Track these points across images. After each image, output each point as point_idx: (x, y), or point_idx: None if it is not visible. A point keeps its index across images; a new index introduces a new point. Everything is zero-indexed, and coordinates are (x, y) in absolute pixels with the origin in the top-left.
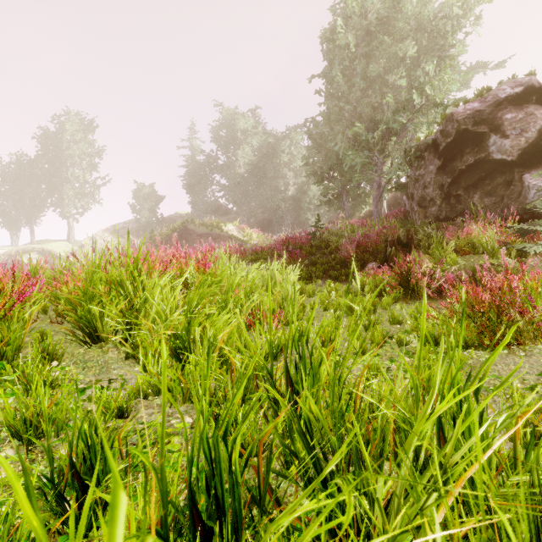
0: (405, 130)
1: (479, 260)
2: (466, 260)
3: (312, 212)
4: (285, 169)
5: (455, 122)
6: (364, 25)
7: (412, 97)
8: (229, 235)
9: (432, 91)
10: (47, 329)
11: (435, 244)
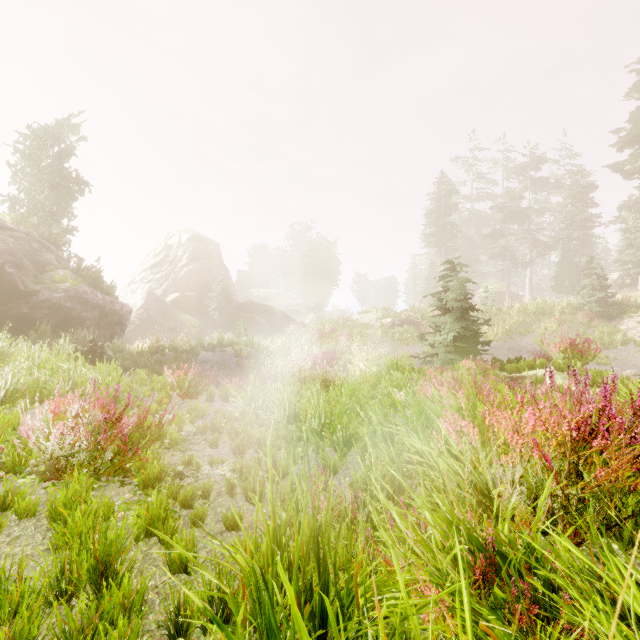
0: None
1: None
2: None
3: None
4: None
5: None
6: None
7: None
8: None
9: None
10: None
11: None
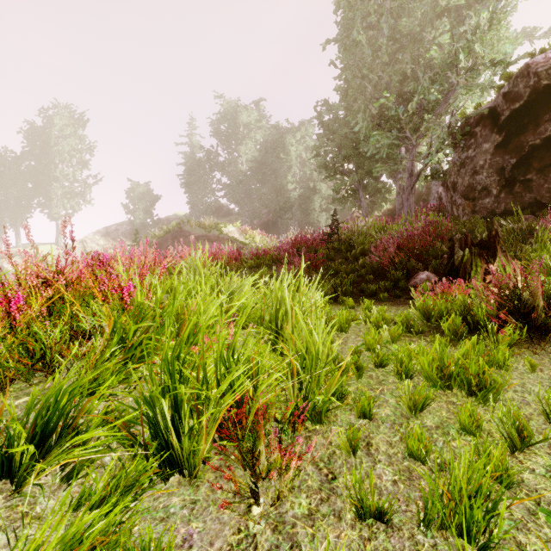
0: (444, 104)
1: None
2: None
3: (321, 213)
4: (292, 166)
5: (531, 76)
6: None
7: (456, 59)
8: (230, 238)
9: (482, 51)
10: None
11: (539, 244)
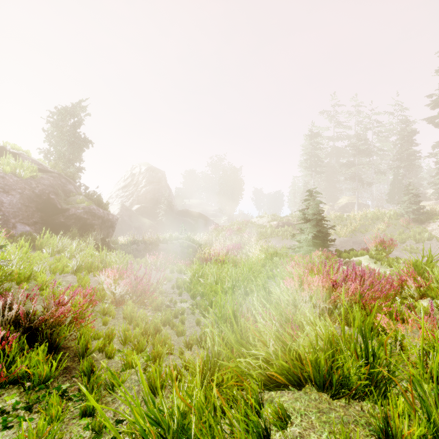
0: None
1: None
2: None
3: None
4: None
5: None
6: None
7: None
8: None
9: None
10: None
11: None
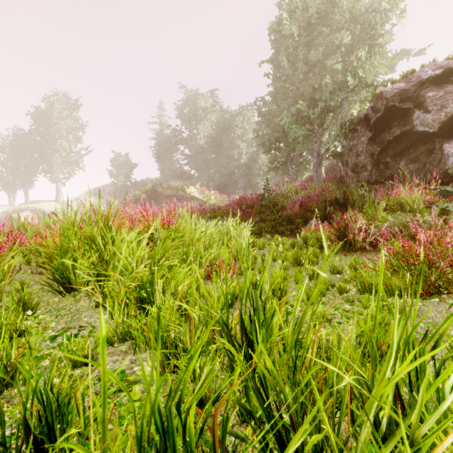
0: (340, 107)
1: (407, 217)
2: (395, 217)
3: (261, 177)
4: (239, 141)
5: (384, 99)
6: (306, 18)
7: (346, 79)
8: (192, 197)
9: (363, 74)
10: (28, 278)
11: (368, 204)
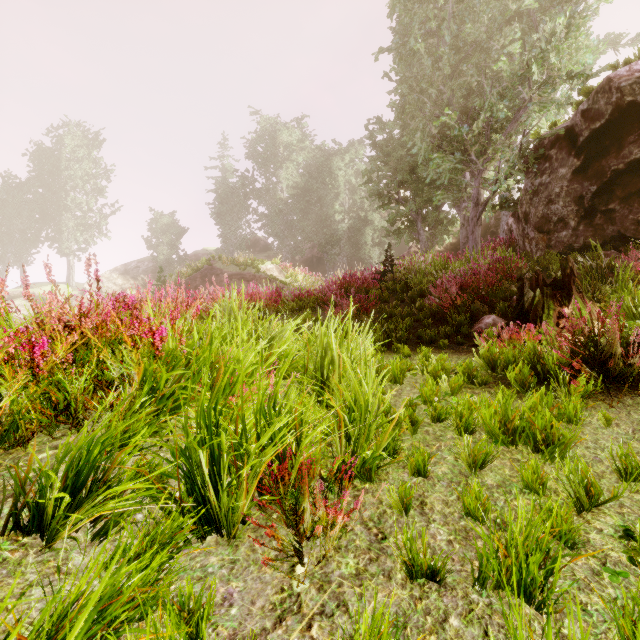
0: (515, 122)
1: None
2: None
3: (373, 248)
4: (340, 193)
5: (614, 92)
6: None
7: (528, 71)
8: (268, 276)
9: (558, 62)
10: None
11: (620, 283)
